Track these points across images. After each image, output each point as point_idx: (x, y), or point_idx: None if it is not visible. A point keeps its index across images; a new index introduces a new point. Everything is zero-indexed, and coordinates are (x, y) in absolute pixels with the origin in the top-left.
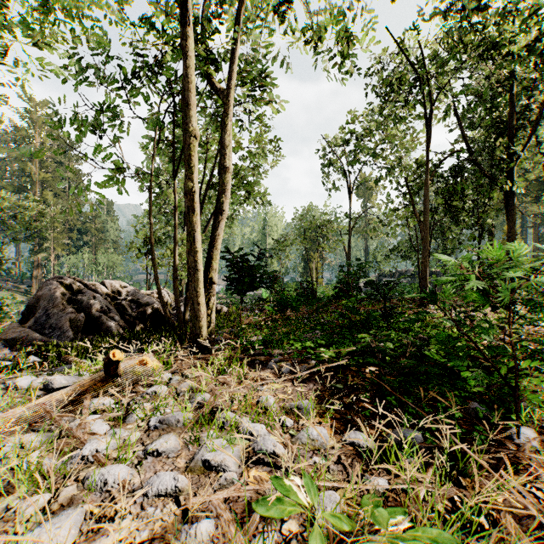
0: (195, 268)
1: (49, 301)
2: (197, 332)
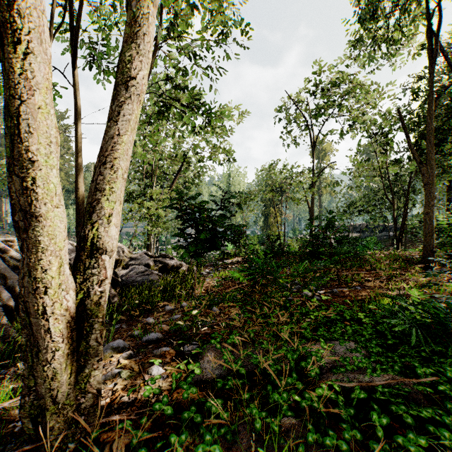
0: (30, 210)
1: None
2: (40, 392)
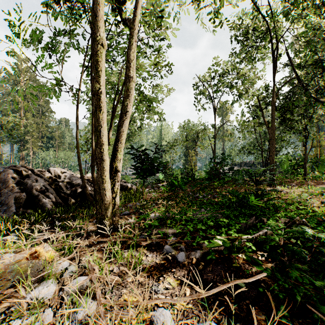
0: (101, 158)
1: (4, 183)
2: (103, 213)
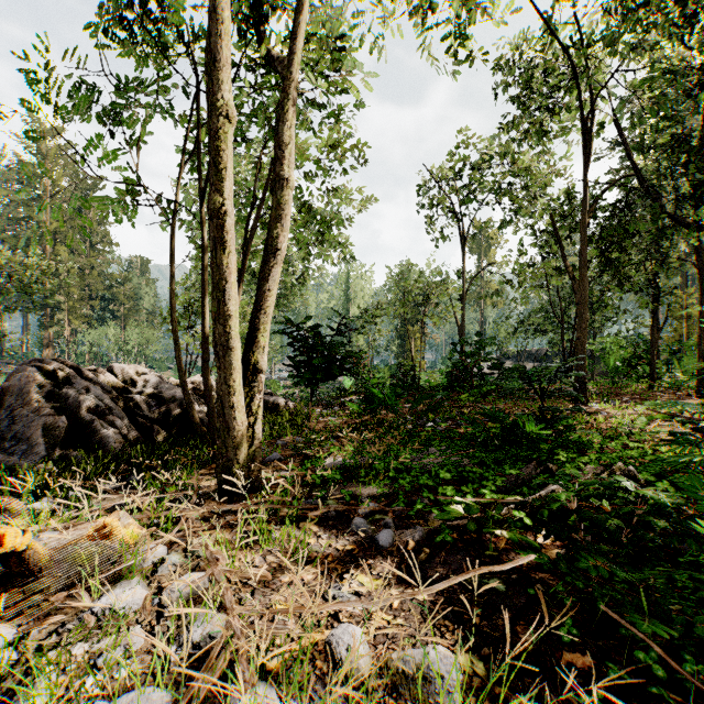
0: (226, 345)
1: (19, 396)
2: (230, 456)
